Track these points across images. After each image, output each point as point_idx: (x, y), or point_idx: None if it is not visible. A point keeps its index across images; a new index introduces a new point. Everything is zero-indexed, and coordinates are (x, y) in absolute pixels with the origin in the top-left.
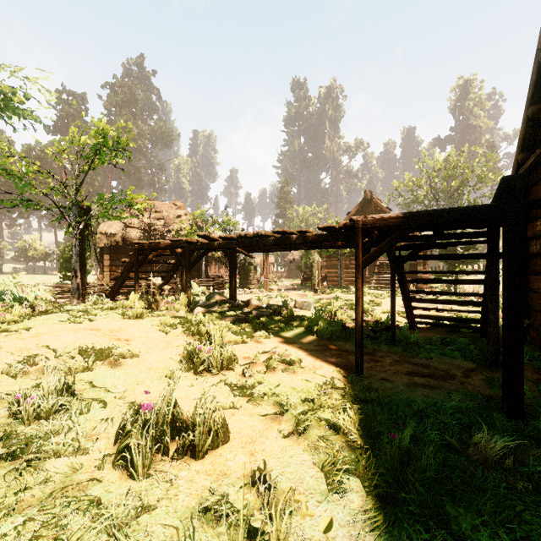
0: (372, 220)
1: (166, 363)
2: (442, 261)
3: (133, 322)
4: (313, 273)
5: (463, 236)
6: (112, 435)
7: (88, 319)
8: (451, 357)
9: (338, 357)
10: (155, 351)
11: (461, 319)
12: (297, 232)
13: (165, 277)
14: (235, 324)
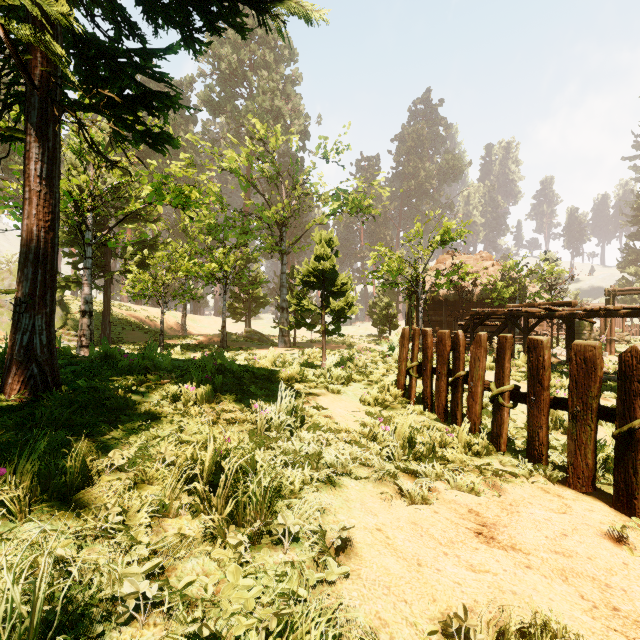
0: None
1: None
2: None
3: (489, 372)
4: None
5: None
6: (521, 420)
7: None
8: None
9: None
10: None
11: None
12: None
13: (490, 337)
14: None
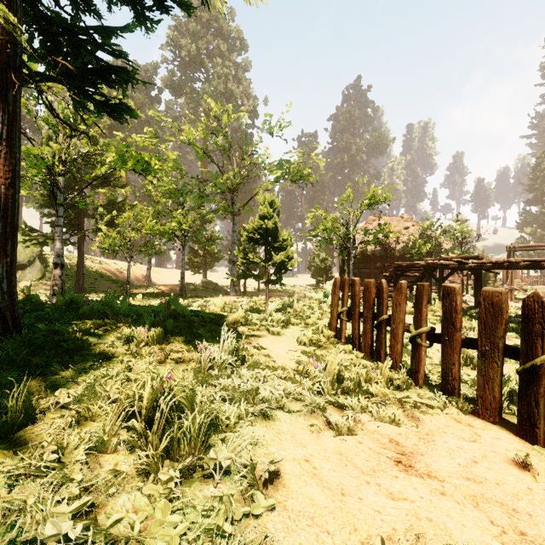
0: None
1: None
2: None
3: (409, 316)
4: None
5: None
6: (436, 358)
7: None
8: None
9: None
10: None
11: None
12: None
13: (410, 286)
14: None
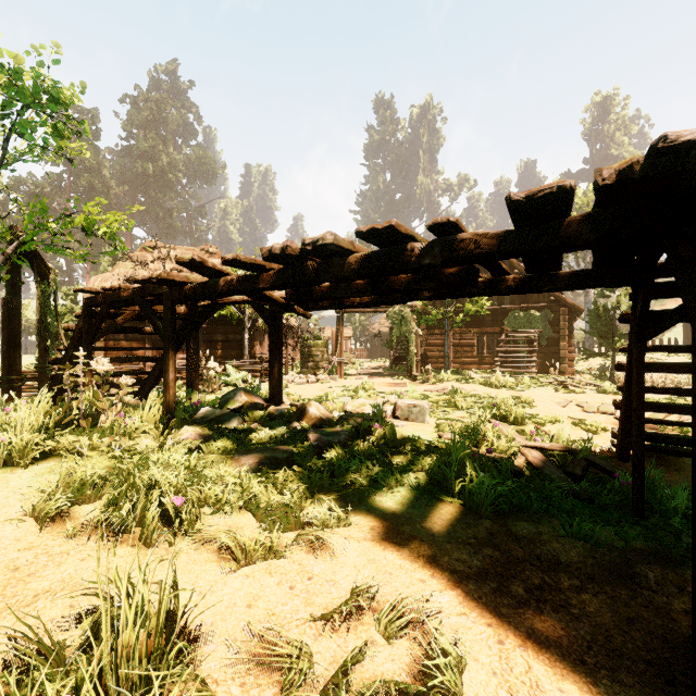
0: None
1: None
2: (594, 334)
3: None
4: (409, 351)
5: None
6: None
7: None
8: None
9: (560, 612)
10: None
11: None
12: (431, 227)
13: (160, 358)
14: (262, 475)
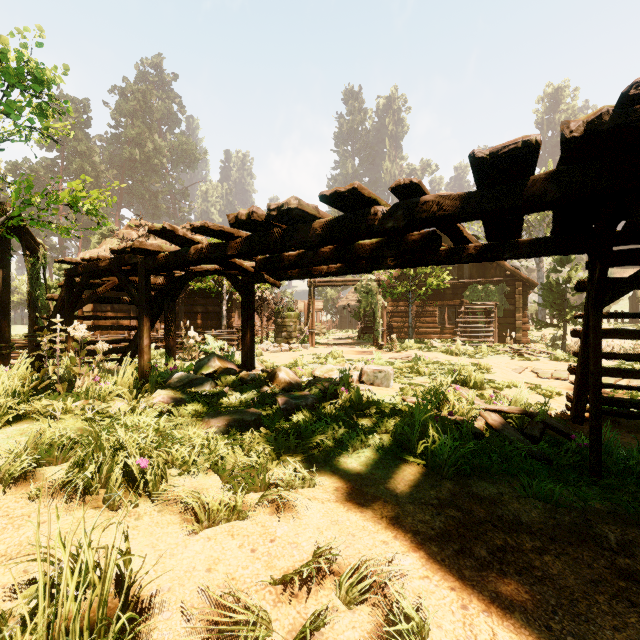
0: None
1: None
2: (547, 306)
3: None
4: (375, 322)
5: None
6: None
7: None
8: None
9: (524, 575)
10: None
11: None
12: (394, 189)
13: None
14: (231, 436)
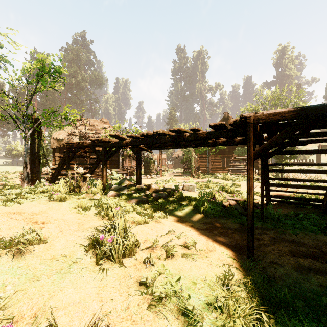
0: (264, 115)
1: (72, 249)
2: (273, 157)
3: (56, 204)
4: (191, 165)
5: (324, 134)
6: None
7: (19, 202)
8: (312, 232)
9: (225, 236)
10: (65, 234)
11: (308, 199)
12: (190, 130)
13: (91, 168)
14: (139, 205)
